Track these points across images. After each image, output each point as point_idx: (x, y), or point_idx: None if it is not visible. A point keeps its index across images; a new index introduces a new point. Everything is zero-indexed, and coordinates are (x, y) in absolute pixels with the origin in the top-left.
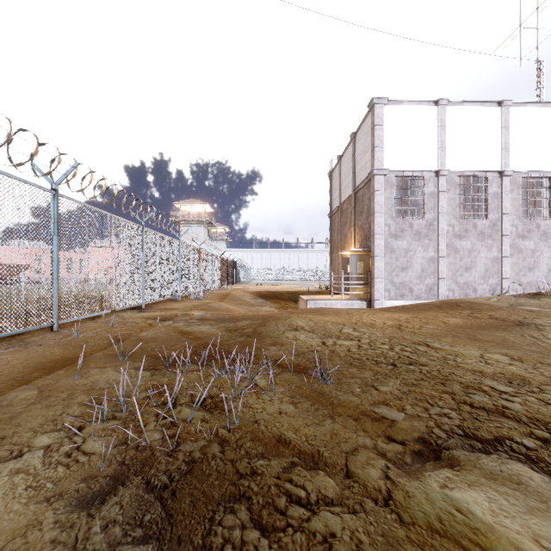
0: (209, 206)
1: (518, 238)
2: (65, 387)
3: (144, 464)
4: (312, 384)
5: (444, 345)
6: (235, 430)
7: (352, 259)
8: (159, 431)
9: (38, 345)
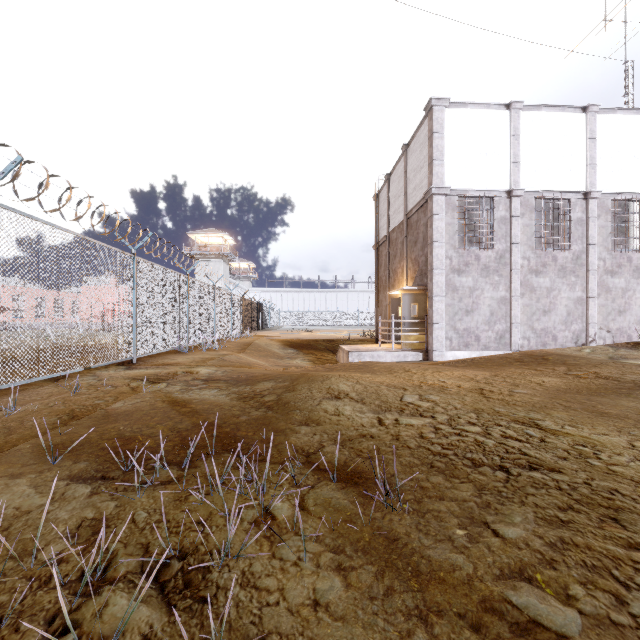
0: (230, 237)
1: (606, 275)
2: None
3: None
4: (373, 513)
5: (563, 426)
6: None
7: (405, 300)
8: None
9: None
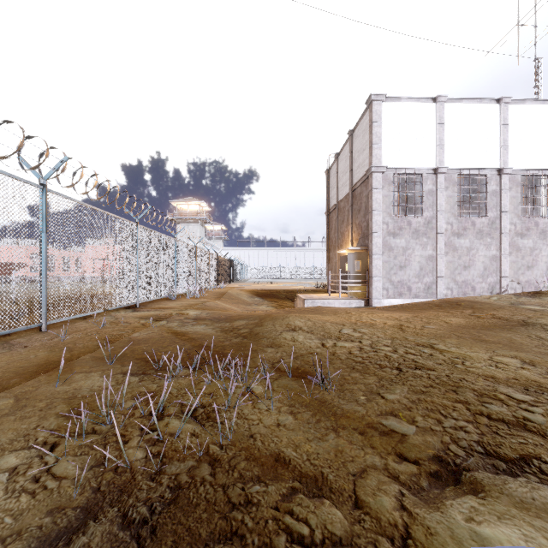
0: (206, 204)
1: (517, 237)
2: (44, 395)
3: (122, 491)
4: (313, 391)
5: (450, 347)
6: (228, 446)
7: (350, 257)
8: (143, 449)
9: (23, 347)
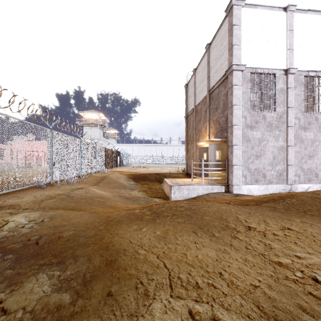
0: (103, 115)
1: None
2: None
3: None
4: None
5: None
6: None
7: (211, 148)
8: None
9: None
